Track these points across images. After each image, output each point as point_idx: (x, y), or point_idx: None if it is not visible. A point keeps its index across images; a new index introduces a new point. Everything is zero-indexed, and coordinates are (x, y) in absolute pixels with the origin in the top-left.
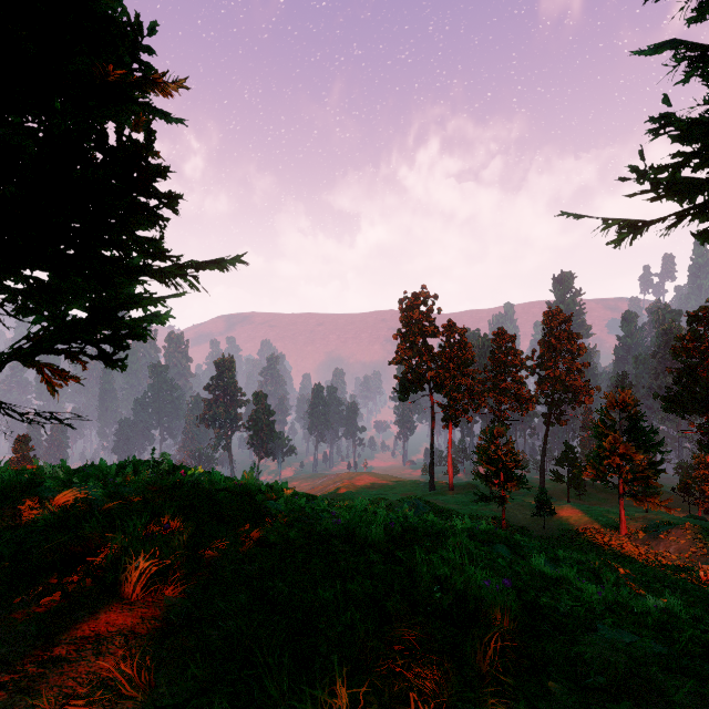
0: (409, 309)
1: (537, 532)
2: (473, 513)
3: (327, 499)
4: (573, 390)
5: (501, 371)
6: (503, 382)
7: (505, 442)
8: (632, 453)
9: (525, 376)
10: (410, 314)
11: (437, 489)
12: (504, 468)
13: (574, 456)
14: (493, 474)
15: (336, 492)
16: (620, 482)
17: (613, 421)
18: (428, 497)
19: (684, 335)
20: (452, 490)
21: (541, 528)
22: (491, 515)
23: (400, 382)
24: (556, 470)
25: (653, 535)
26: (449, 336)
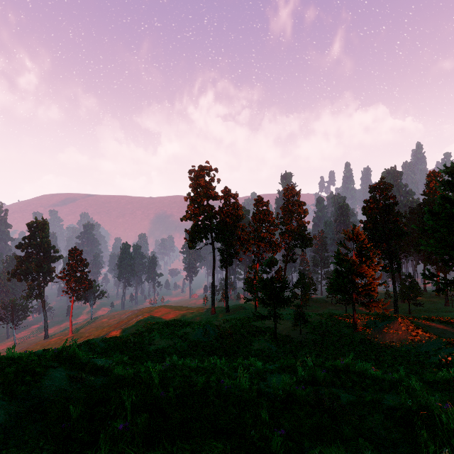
0: (196, 179)
1: (297, 338)
2: (249, 329)
3: (89, 360)
4: (302, 238)
5: (260, 226)
6: (262, 233)
7: (276, 271)
8: (364, 272)
9: (274, 229)
10: (197, 181)
11: (216, 312)
12: (275, 291)
13: (304, 281)
14: (266, 297)
15: (137, 324)
16: (354, 294)
17: (349, 250)
18: (212, 320)
19: (367, 200)
20: (228, 312)
21: (298, 335)
22: (262, 329)
23: (190, 233)
24: (294, 291)
25: (377, 330)
26: (226, 198)
